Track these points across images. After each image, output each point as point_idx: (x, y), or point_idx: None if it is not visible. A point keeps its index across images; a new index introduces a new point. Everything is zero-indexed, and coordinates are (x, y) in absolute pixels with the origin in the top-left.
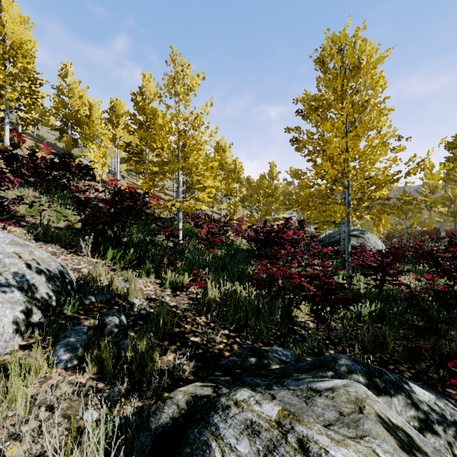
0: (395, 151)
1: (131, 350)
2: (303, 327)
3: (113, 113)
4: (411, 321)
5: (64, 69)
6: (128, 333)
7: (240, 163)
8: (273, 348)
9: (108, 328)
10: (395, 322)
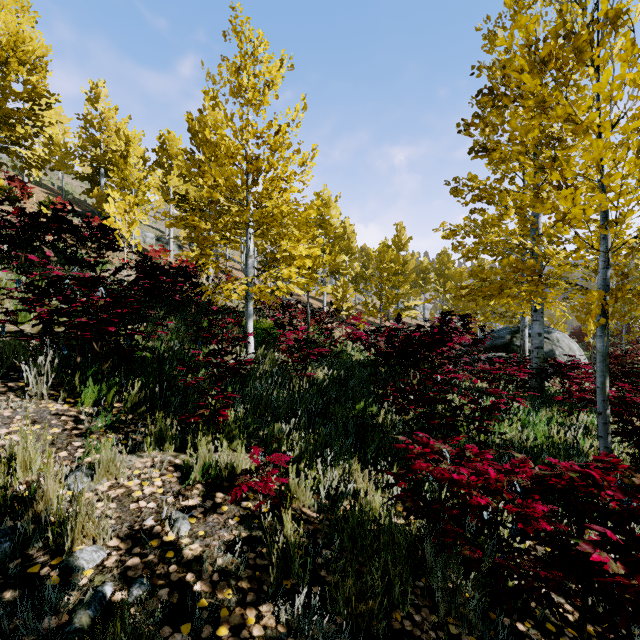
0: None
1: None
2: (538, 620)
3: (163, 153)
4: None
5: (94, 90)
6: None
7: (351, 226)
8: None
9: None
10: None
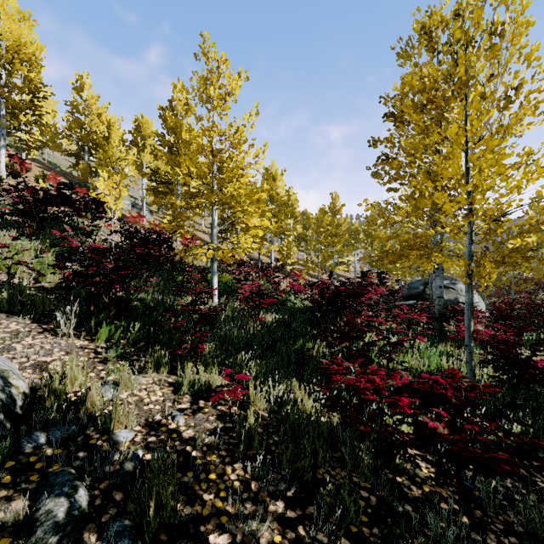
0: None
1: None
2: (411, 476)
3: (138, 134)
4: None
5: (80, 81)
6: (84, 536)
7: (294, 194)
8: None
9: (38, 535)
10: None
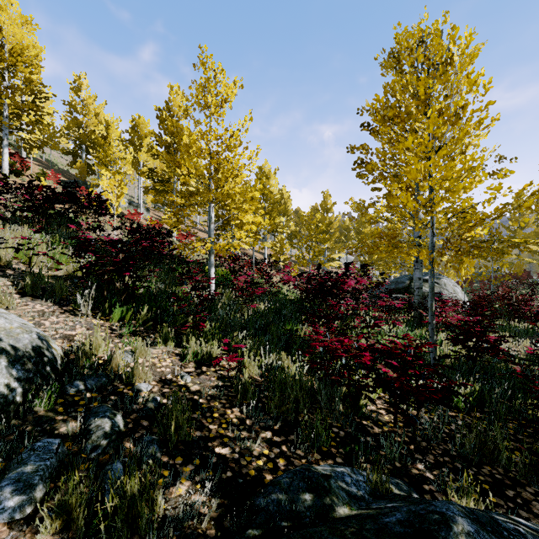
0: (499, 177)
1: (114, 496)
2: (375, 421)
3: (135, 134)
4: (525, 412)
5: (77, 81)
6: (124, 444)
7: (287, 193)
8: (336, 470)
9: (93, 439)
10: (502, 412)
